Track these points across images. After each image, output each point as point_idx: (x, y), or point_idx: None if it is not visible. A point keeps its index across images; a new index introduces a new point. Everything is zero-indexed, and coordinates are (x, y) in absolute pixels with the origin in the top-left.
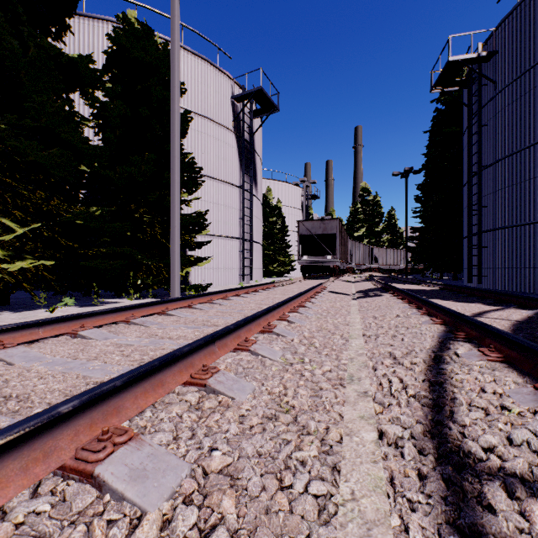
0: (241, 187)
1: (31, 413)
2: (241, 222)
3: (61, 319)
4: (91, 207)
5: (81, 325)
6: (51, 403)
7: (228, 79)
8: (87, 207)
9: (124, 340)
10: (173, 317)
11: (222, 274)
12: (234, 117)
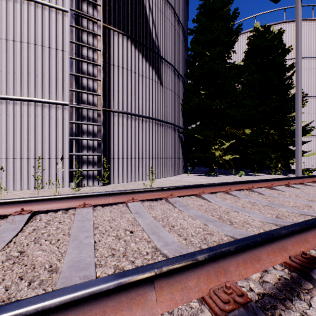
0: None
1: None
2: None
3: (281, 179)
4: (243, 129)
5: (286, 182)
6: None
7: None
8: (241, 130)
9: None
10: None
11: (315, 162)
12: None
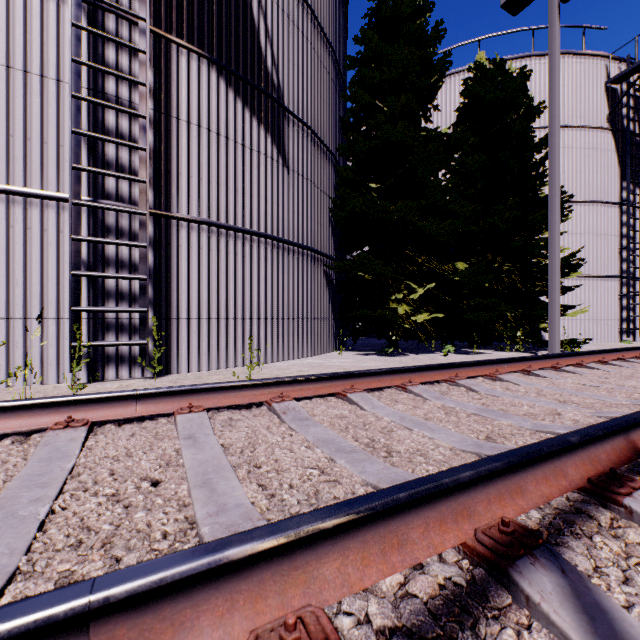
0: (622, 203)
1: (602, 409)
2: (622, 253)
3: (515, 359)
4: (453, 263)
5: (524, 366)
6: (603, 408)
7: (599, 60)
8: (450, 263)
9: (580, 382)
10: (597, 370)
11: (589, 327)
12: (609, 108)
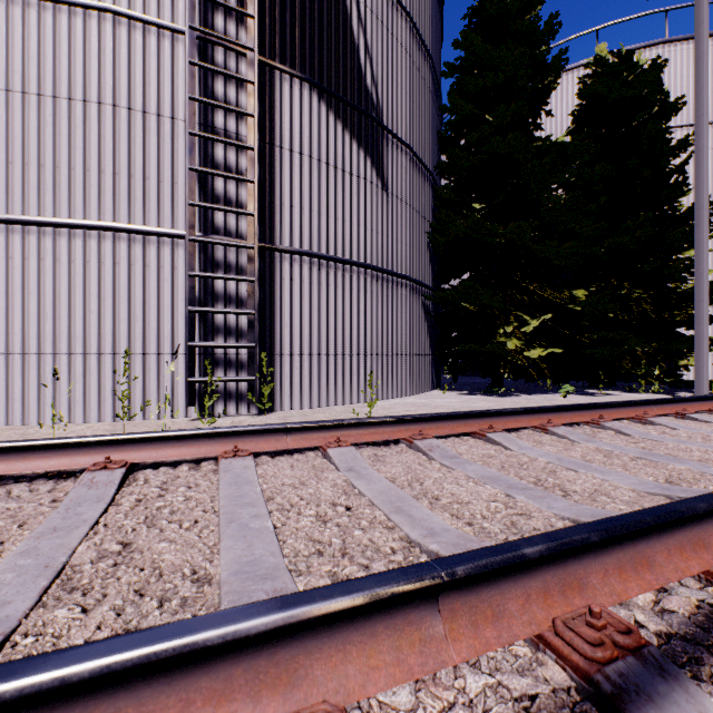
0: None
1: None
2: None
3: (665, 400)
4: (569, 290)
5: (676, 409)
6: None
7: None
8: (565, 291)
9: None
10: None
11: None
12: None
